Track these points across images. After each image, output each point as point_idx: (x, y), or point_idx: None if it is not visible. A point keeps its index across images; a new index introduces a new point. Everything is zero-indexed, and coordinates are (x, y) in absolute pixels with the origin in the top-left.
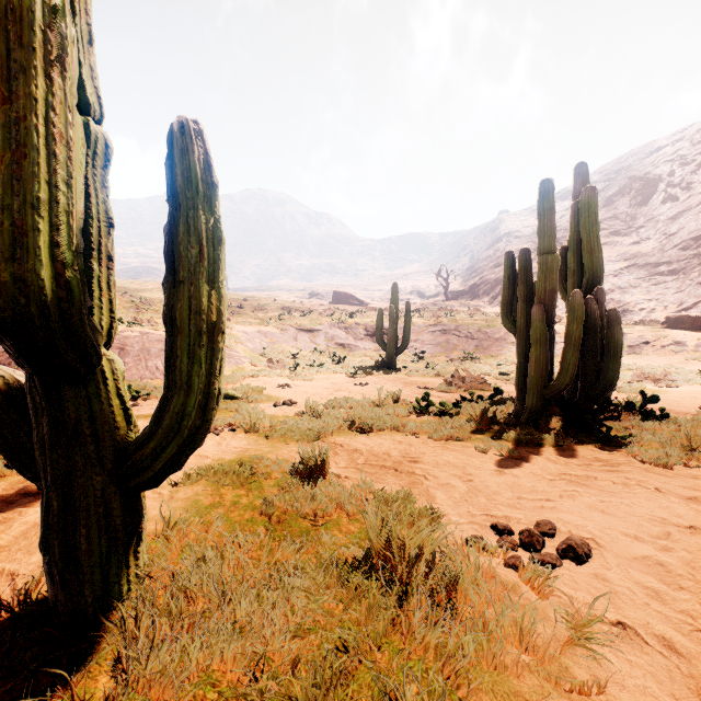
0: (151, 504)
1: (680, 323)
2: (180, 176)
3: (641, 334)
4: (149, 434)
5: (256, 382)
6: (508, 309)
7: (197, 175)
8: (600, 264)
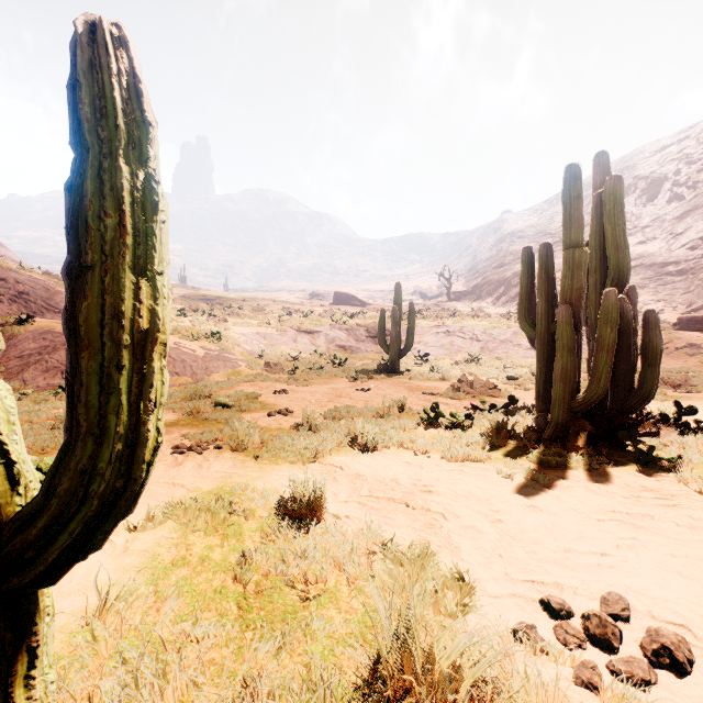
0: (97, 560)
1: (694, 325)
2: (86, 104)
3: None
4: (38, 505)
5: (252, 388)
6: (526, 310)
7: (115, 103)
8: (627, 260)
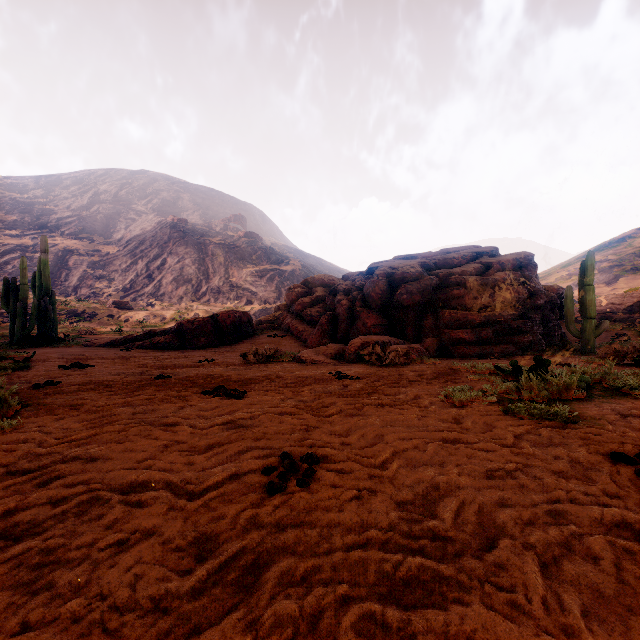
0: None
1: (115, 305)
2: None
3: (94, 310)
4: None
5: None
6: (6, 301)
7: None
8: (50, 286)
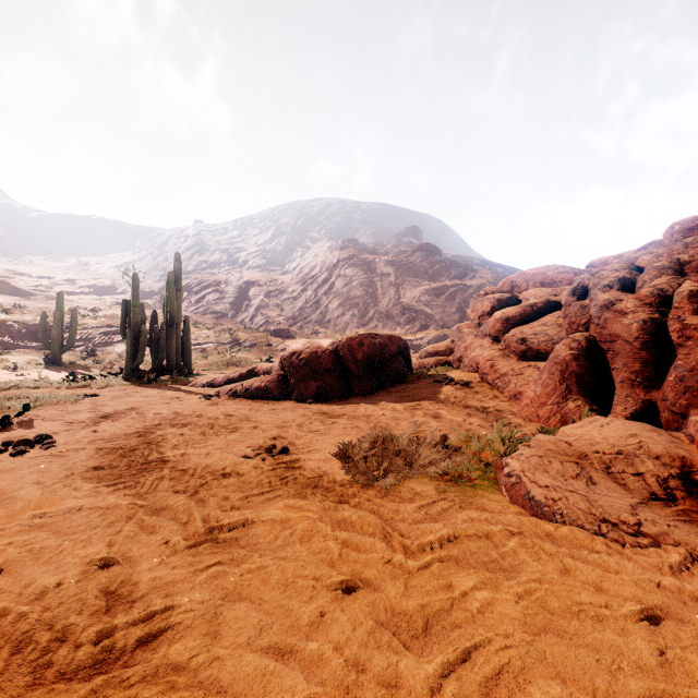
0: None
1: (276, 333)
2: None
3: (255, 339)
4: None
5: None
6: (124, 328)
7: None
8: (175, 309)
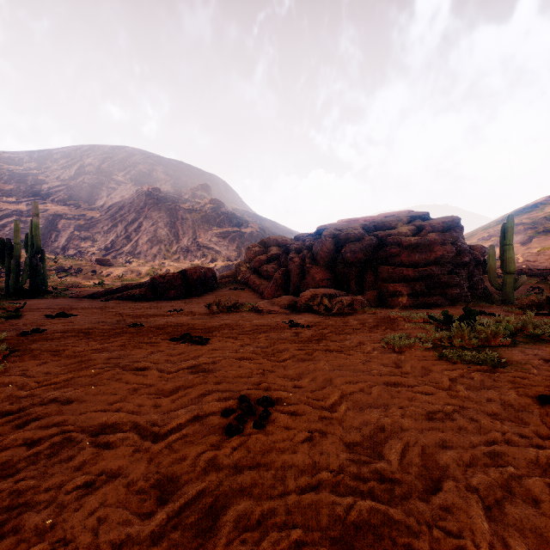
0: None
1: (98, 262)
2: None
3: (80, 266)
4: None
5: None
6: (2, 259)
7: None
8: (41, 245)
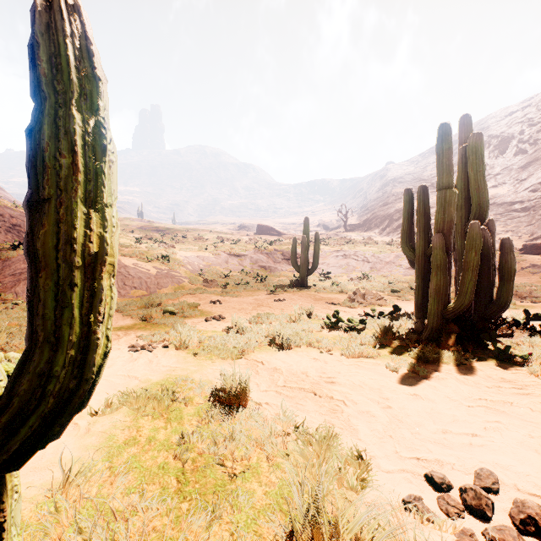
0: (64, 440)
1: (535, 250)
2: (43, 60)
3: None
4: (3, 403)
5: (193, 299)
6: (408, 238)
7: (68, 60)
8: (486, 199)
